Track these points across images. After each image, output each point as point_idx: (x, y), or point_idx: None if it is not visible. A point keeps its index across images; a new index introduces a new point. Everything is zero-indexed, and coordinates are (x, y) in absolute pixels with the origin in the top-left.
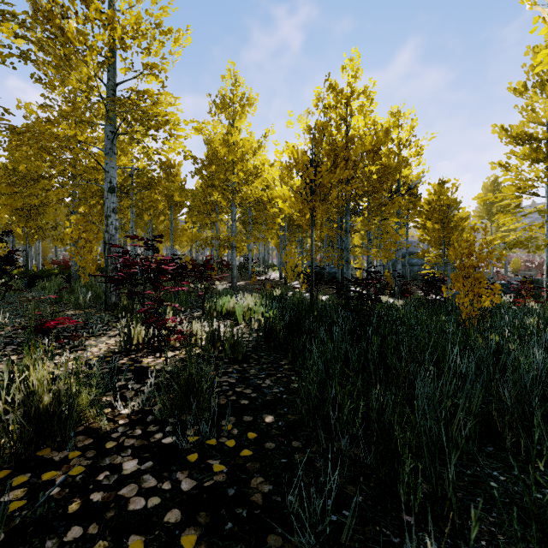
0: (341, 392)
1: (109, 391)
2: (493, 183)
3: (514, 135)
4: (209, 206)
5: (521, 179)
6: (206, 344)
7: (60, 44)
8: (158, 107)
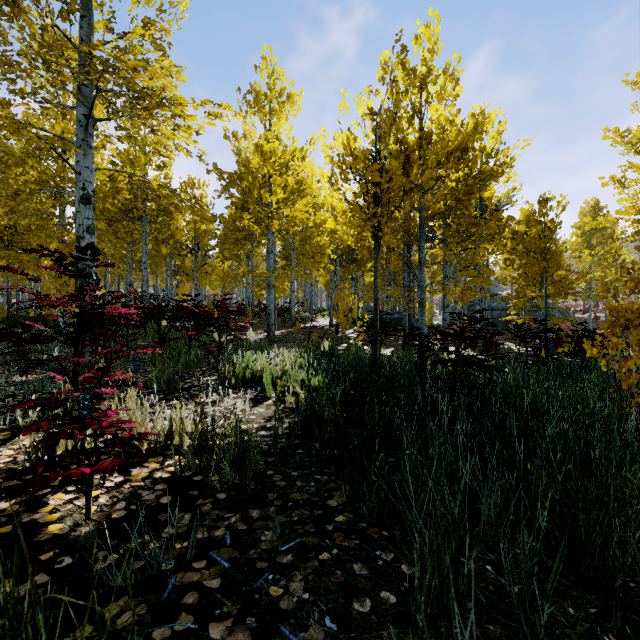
0: None
1: None
2: (593, 208)
3: (632, 141)
4: (239, 234)
5: None
6: (190, 455)
7: None
8: (149, 74)
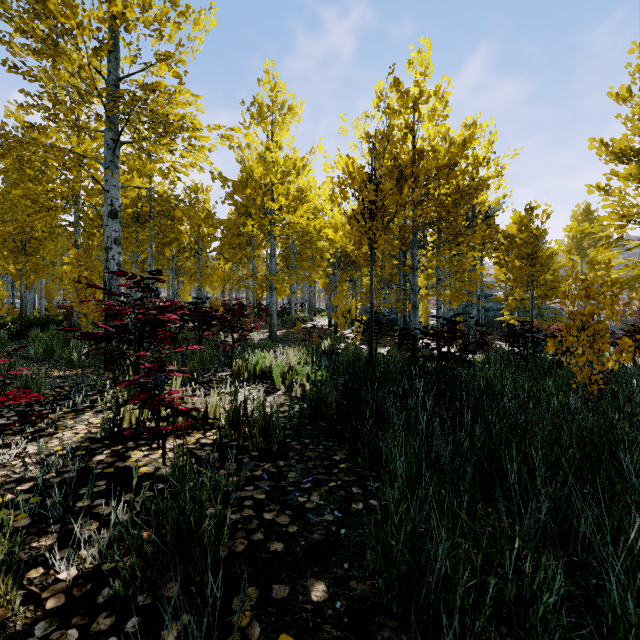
0: (451, 555)
1: (56, 523)
2: (584, 212)
3: (616, 151)
4: (242, 239)
5: (625, 205)
6: (227, 427)
7: (35, 16)
8: (172, 106)
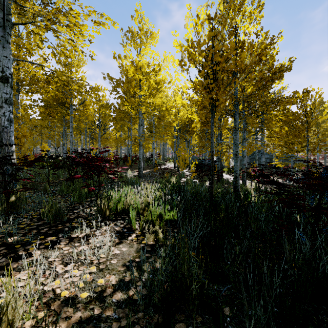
0: None
1: None
2: (319, 102)
3: None
4: (122, 114)
5: None
6: None
7: None
8: None
